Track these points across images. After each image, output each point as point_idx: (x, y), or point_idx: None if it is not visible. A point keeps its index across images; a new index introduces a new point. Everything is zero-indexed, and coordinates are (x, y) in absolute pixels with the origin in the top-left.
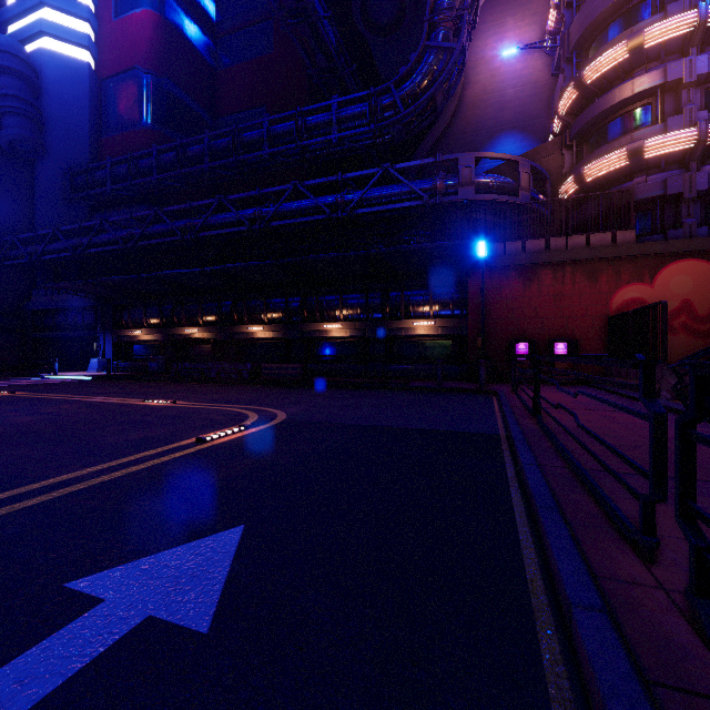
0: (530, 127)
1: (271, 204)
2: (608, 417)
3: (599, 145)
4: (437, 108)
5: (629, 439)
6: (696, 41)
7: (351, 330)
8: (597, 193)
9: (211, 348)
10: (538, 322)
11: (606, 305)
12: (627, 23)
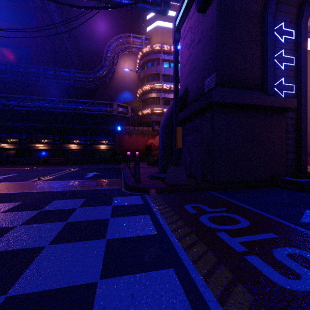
0: (133, 90)
1: (48, 102)
2: None
3: (146, 105)
4: (107, 82)
5: None
6: (162, 90)
7: (79, 147)
8: (145, 118)
9: (14, 152)
10: (132, 147)
11: (146, 143)
12: (151, 79)
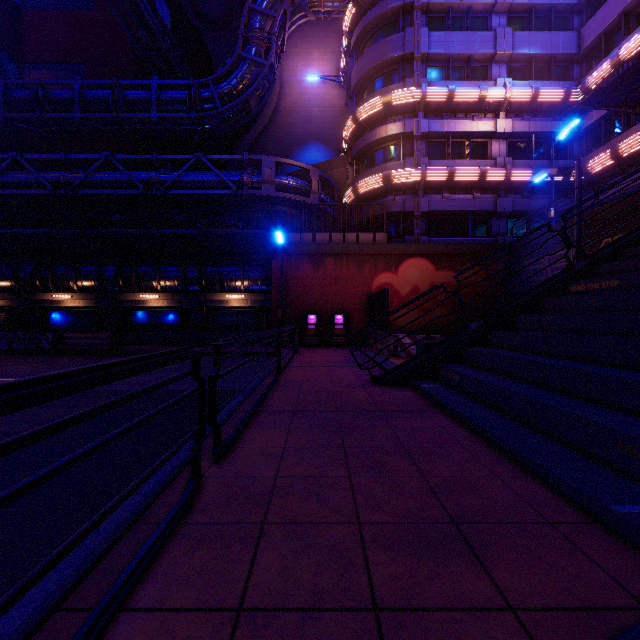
0: (330, 141)
1: (80, 171)
2: (331, 372)
3: (369, 167)
4: (252, 110)
5: (320, 387)
6: (421, 108)
7: (168, 300)
8: (364, 204)
9: (5, 316)
10: (324, 298)
11: (369, 287)
12: (384, 83)
